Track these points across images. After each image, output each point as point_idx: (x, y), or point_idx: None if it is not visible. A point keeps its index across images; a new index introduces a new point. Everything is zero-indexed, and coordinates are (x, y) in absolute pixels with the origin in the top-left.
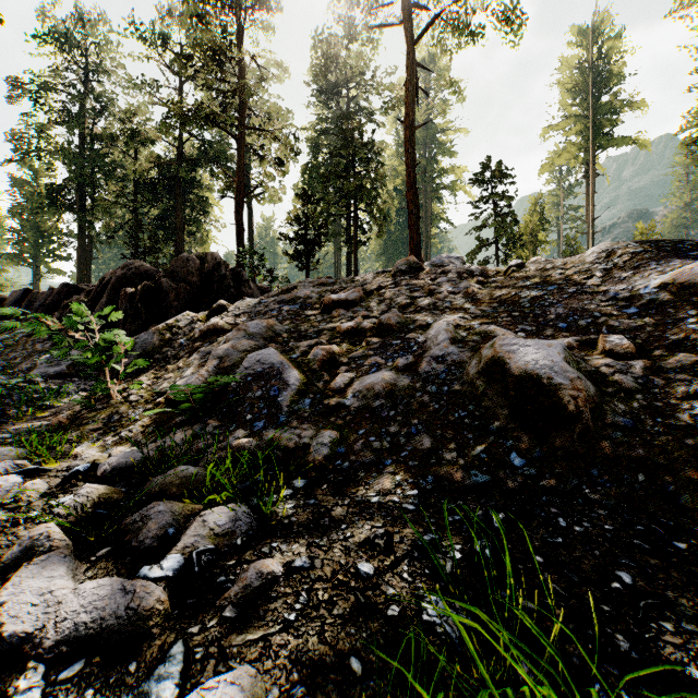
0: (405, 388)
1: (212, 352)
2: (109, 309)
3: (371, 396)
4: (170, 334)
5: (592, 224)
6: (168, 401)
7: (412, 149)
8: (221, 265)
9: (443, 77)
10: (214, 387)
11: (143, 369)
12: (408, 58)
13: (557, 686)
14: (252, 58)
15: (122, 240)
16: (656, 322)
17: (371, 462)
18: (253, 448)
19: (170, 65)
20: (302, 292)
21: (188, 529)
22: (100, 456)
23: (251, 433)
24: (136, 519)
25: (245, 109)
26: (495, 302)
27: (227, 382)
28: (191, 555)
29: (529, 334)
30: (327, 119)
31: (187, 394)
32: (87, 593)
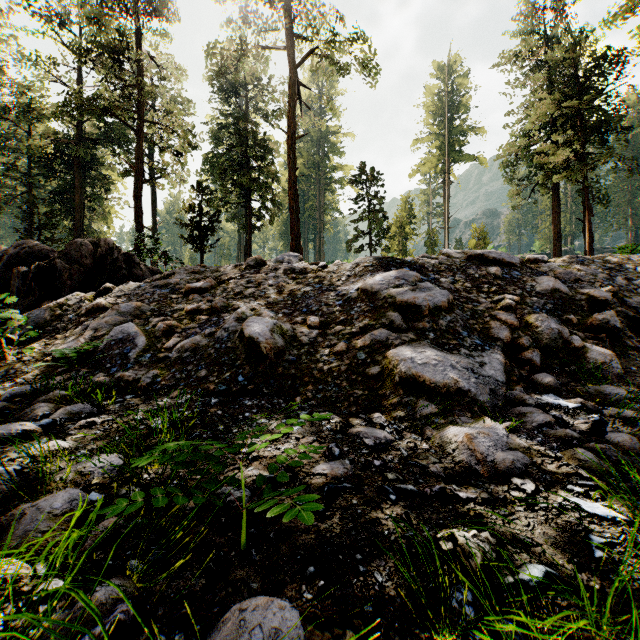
0: (204, 346)
1: (90, 326)
2: (7, 294)
3: (183, 351)
4: (61, 310)
5: (448, 221)
6: (54, 359)
7: (293, 156)
8: (114, 250)
9: (333, 87)
10: (86, 348)
11: (36, 338)
12: (290, 80)
13: (186, 436)
14: (151, 57)
15: (15, 215)
16: (342, 309)
17: (173, 385)
18: (108, 383)
19: (69, 47)
20: (173, 280)
21: (57, 412)
22: (3, 392)
23: (109, 375)
24: (28, 411)
25: (144, 104)
26: (287, 294)
27: (95, 345)
28: (56, 419)
29: (285, 315)
30: (227, 115)
31: (67, 353)
32: (5, 426)
